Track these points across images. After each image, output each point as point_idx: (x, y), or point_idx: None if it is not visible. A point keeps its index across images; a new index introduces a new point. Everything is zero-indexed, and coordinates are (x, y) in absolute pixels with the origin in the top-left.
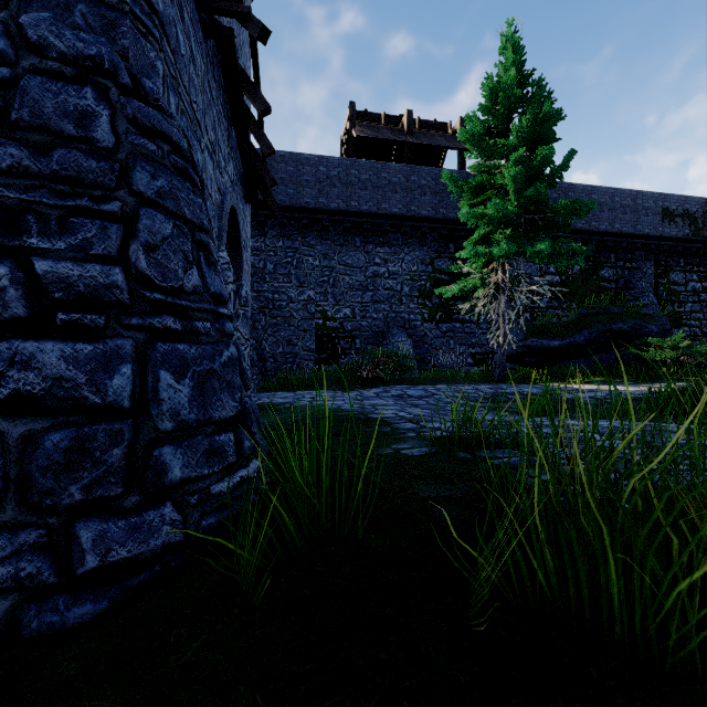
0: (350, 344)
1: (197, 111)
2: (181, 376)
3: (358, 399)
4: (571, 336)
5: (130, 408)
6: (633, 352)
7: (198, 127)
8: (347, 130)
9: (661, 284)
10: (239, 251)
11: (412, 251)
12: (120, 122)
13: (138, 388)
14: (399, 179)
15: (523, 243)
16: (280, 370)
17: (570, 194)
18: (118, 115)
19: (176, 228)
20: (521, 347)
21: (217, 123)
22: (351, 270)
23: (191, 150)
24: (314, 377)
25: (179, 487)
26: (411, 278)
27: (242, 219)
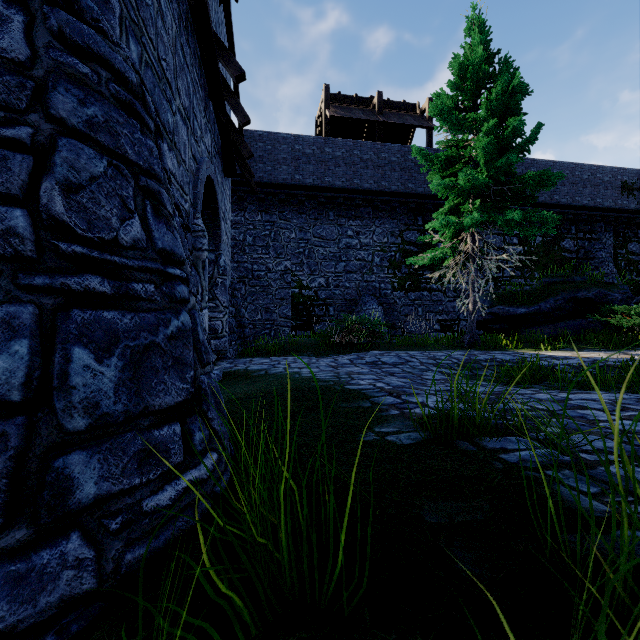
0: (324, 311)
1: (166, 70)
2: (106, 353)
3: (333, 366)
4: (537, 303)
5: (23, 400)
6: (600, 319)
7: (168, 87)
8: (321, 112)
9: (619, 254)
10: (217, 221)
11: (382, 224)
12: (40, 33)
13: (38, 372)
14: (370, 156)
15: (493, 213)
16: (258, 336)
17: (533, 170)
18: (38, 25)
19: (111, 167)
20: (488, 314)
21: (191, 90)
22: (325, 242)
23: (143, 87)
24: (290, 343)
25: (94, 508)
26: (381, 250)
27: (221, 191)
